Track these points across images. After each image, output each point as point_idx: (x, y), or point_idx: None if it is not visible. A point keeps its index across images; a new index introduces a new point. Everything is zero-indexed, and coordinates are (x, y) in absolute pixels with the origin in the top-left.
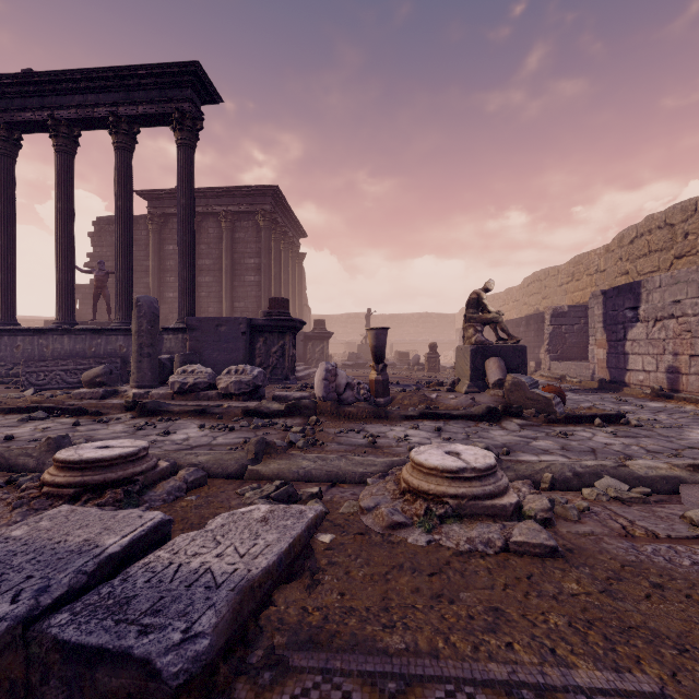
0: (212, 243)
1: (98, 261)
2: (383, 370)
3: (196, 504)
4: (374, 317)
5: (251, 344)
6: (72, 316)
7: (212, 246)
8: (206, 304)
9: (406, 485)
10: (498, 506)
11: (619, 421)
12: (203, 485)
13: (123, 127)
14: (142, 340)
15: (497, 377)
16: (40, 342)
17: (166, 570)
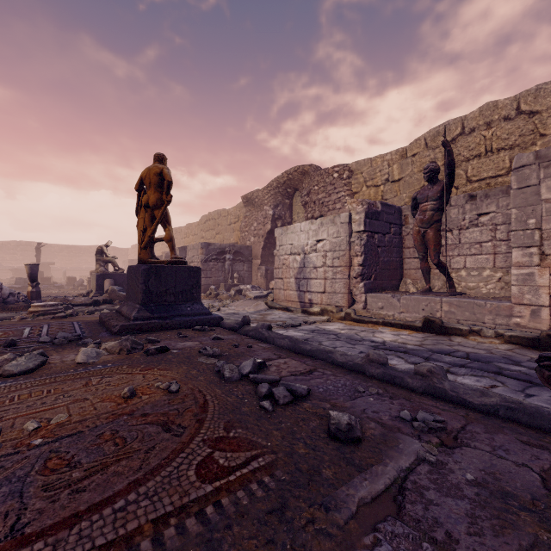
0: None
1: None
2: (37, 286)
3: None
4: (49, 246)
5: None
6: None
7: None
8: None
9: (29, 312)
10: (56, 311)
11: None
12: None
13: None
14: None
15: (108, 288)
16: None
17: None
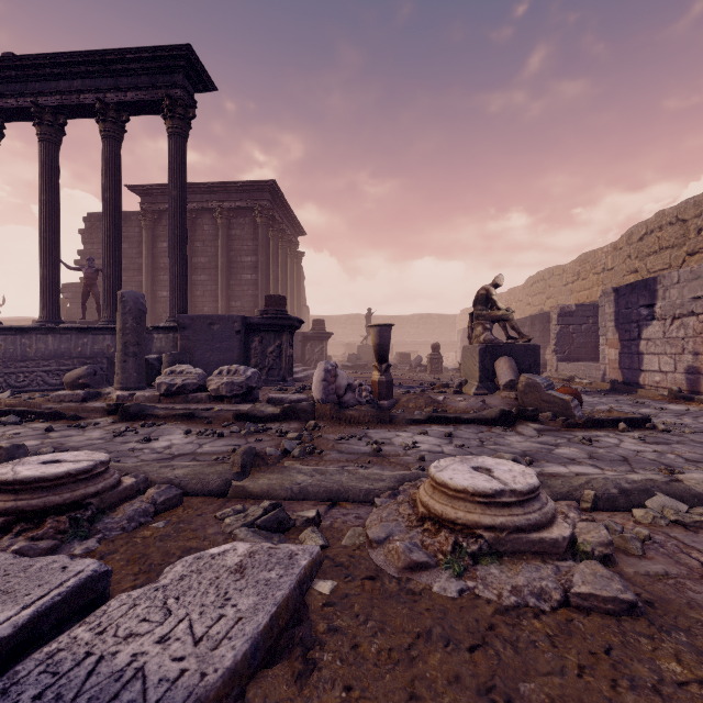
0: (207, 240)
1: (87, 258)
2: (387, 371)
3: (162, 533)
4: (374, 318)
5: (246, 344)
6: (57, 314)
7: (207, 243)
8: (202, 303)
9: (426, 510)
10: (548, 540)
11: (645, 425)
12: (177, 506)
13: (111, 114)
14: (127, 338)
15: (508, 378)
16: (23, 341)
17: (75, 671)
